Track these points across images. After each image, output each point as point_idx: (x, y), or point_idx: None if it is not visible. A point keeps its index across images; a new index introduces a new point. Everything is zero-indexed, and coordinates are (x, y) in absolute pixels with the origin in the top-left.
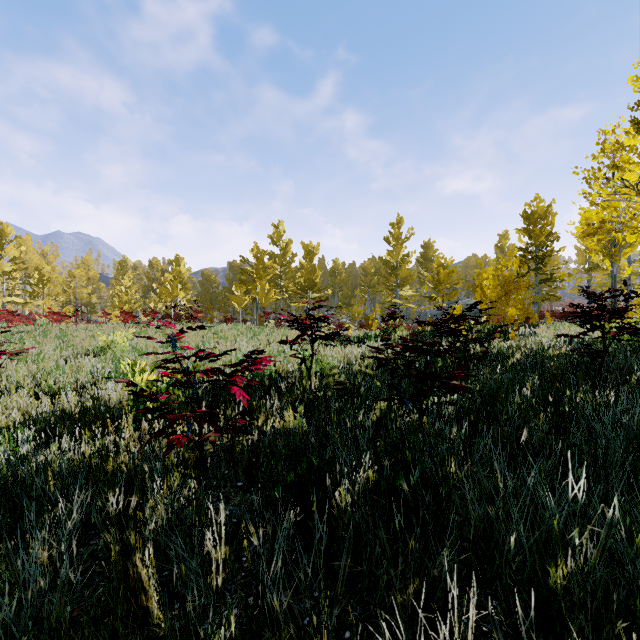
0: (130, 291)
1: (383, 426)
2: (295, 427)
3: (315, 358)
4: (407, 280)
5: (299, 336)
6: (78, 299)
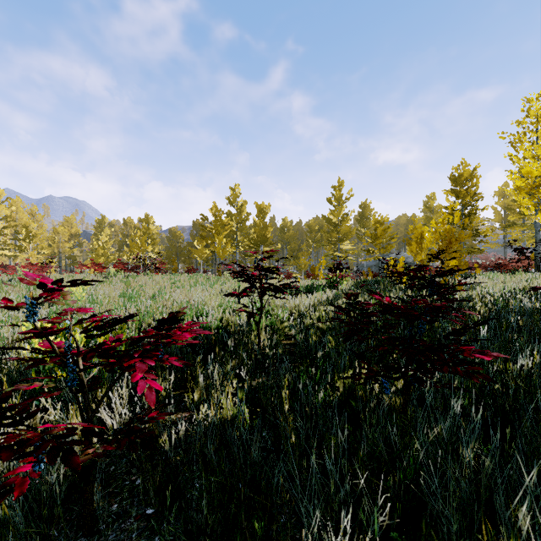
0: (106, 245)
1: (347, 404)
2: (234, 415)
3: (265, 309)
4: (347, 235)
5: (246, 289)
6: (61, 252)
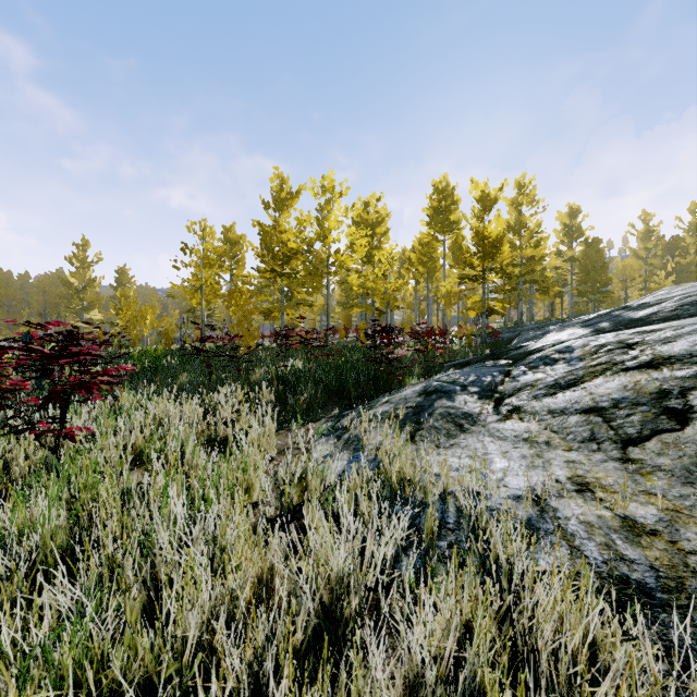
0: None
1: None
2: None
3: None
4: (94, 304)
5: None
6: None
